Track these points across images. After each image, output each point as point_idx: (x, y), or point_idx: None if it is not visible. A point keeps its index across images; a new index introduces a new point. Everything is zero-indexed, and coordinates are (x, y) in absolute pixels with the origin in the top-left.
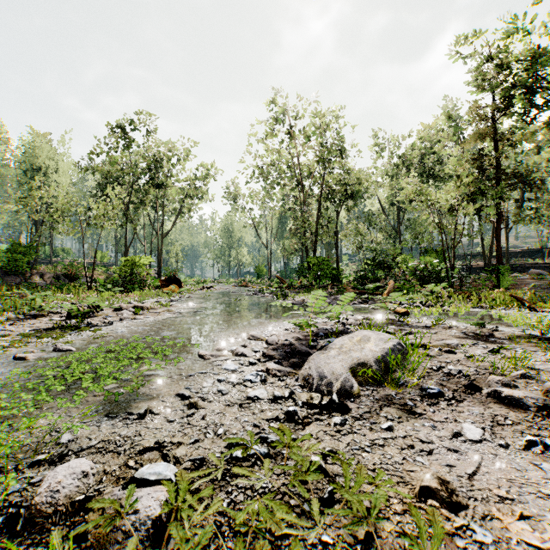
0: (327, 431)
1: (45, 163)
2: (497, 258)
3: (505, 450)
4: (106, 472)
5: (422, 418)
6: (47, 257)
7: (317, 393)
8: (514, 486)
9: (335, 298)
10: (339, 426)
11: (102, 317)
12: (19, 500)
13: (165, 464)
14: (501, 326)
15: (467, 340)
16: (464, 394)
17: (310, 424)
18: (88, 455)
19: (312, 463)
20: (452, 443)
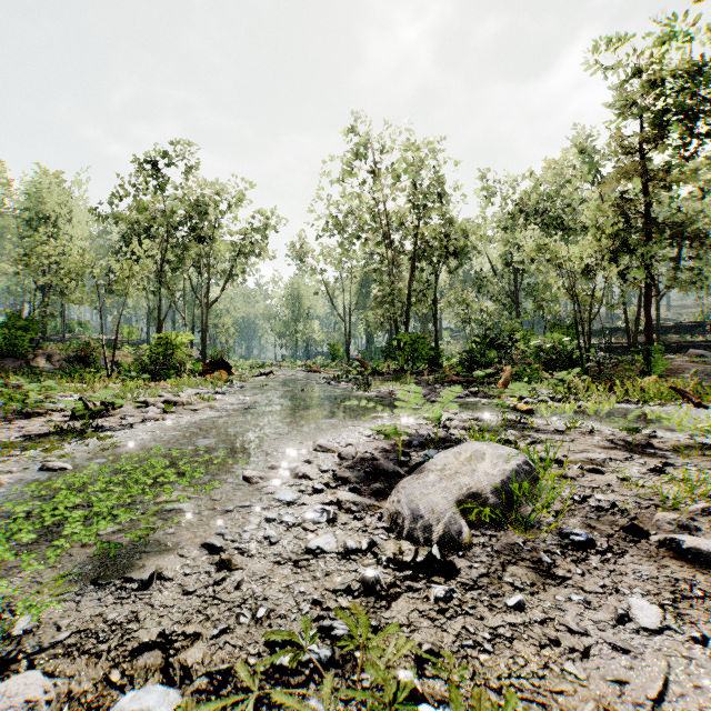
0: (425, 611)
1: (56, 211)
2: (646, 335)
3: (702, 649)
4: (72, 694)
5: (566, 585)
6: (59, 333)
7: (409, 541)
8: None
9: (434, 389)
10: (443, 602)
11: (120, 417)
12: None
13: (161, 689)
14: (660, 430)
15: (616, 452)
16: (624, 541)
17: (399, 598)
18: (50, 659)
19: (401, 685)
20: (617, 634)
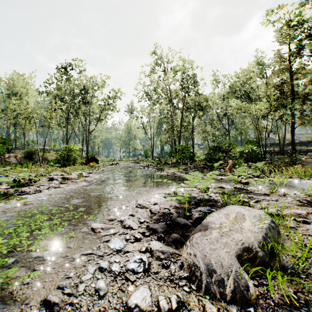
0: None
1: (20, 90)
2: (291, 146)
3: None
4: None
5: None
6: (23, 145)
7: (207, 293)
8: None
9: (194, 171)
10: None
11: (37, 186)
12: None
13: None
14: None
15: (307, 208)
16: None
17: None
18: None
19: None
20: None
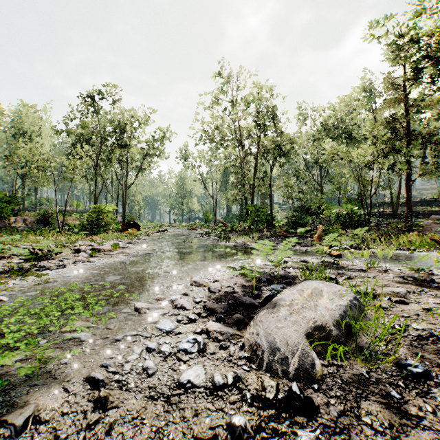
0: None
1: (31, 128)
2: (407, 206)
3: None
4: None
5: (423, 426)
6: (33, 205)
7: (269, 372)
8: None
9: (271, 240)
10: None
11: (59, 259)
12: None
13: None
14: (433, 269)
15: (410, 286)
16: None
17: None
18: None
19: None
20: None
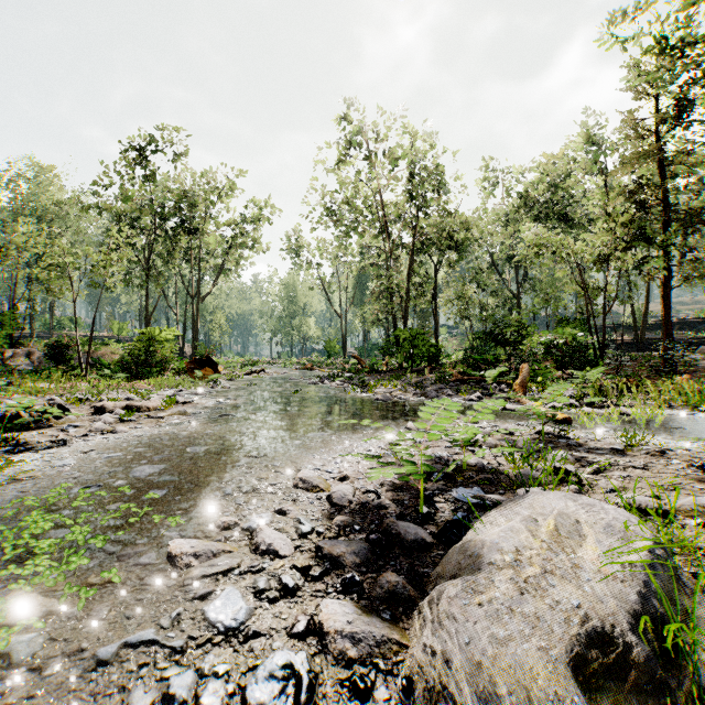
0: None
1: (42, 203)
2: (664, 330)
3: None
4: None
5: None
6: (49, 329)
7: None
8: None
9: (439, 389)
10: None
11: (61, 428)
12: None
13: None
14: None
15: None
16: None
17: None
18: None
19: None
20: None
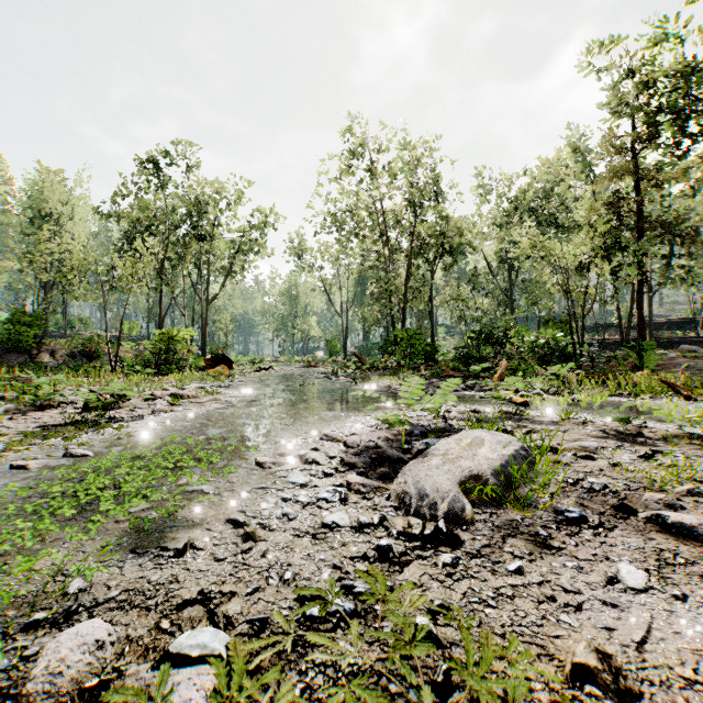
0: (434, 575)
1: (58, 209)
2: (638, 330)
3: (682, 604)
4: (131, 638)
5: (561, 554)
6: (60, 329)
7: (416, 517)
8: (702, 661)
9: (431, 383)
10: (450, 567)
11: (129, 409)
12: (6, 684)
13: (212, 630)
14: (650, 421)
15: (608, 441)
16: (614, 518)
17: (410, 564)
18: (106, 612)
19: (418, 628)
20: (607, 592)
